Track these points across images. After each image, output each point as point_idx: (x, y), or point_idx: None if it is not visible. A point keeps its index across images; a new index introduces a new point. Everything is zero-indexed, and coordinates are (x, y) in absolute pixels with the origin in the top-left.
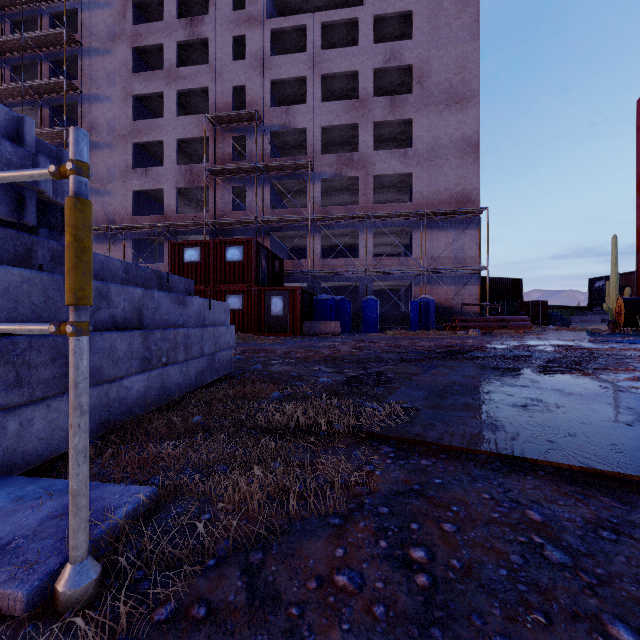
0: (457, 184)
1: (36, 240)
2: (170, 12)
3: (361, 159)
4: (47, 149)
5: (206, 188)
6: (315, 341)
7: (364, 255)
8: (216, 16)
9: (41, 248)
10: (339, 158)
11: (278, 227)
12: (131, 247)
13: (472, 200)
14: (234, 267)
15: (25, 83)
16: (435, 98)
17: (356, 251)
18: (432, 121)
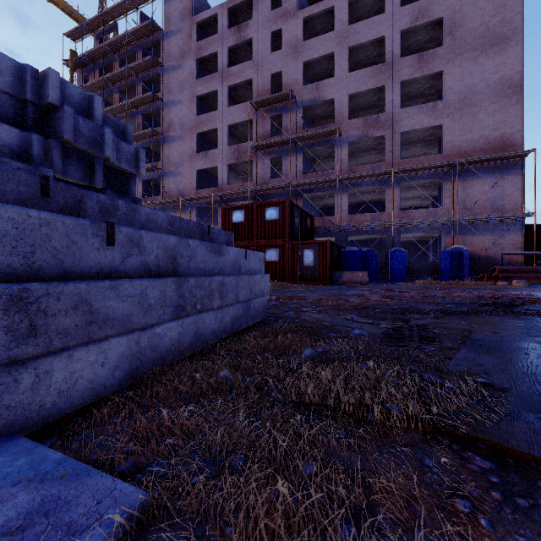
0: (495, 129)
1: (85, 193)
2: (223, 25)
3: (387, 119)
4: (115, 124)
5: (250, 162)
6: (344, 289)
7: (390, 209)
8: (258, 19)
9: (90, 200)
10: (365, 121)
11: (309, 189)
12: (195, 214)
13: (514, 144)
14: (272, 225)
15: (128, 101)
16: (468, 45)
17: (382, 206)
18: (465, 69)
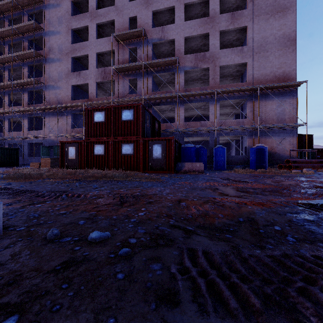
0: (279, 68)
1: None
2: None
3: (211, 56)
4: None
5: (114, 82)
6: (191, 179)
7: (213, 119)
8: None
9: None
10: (196, 56)
11: (157, 103)
12: (71, 118)
13: (291, 78)
14: (127, 124)
15: (13, 26)
16: (263, 10)
17: (204, 119)
18: (261, 26)
